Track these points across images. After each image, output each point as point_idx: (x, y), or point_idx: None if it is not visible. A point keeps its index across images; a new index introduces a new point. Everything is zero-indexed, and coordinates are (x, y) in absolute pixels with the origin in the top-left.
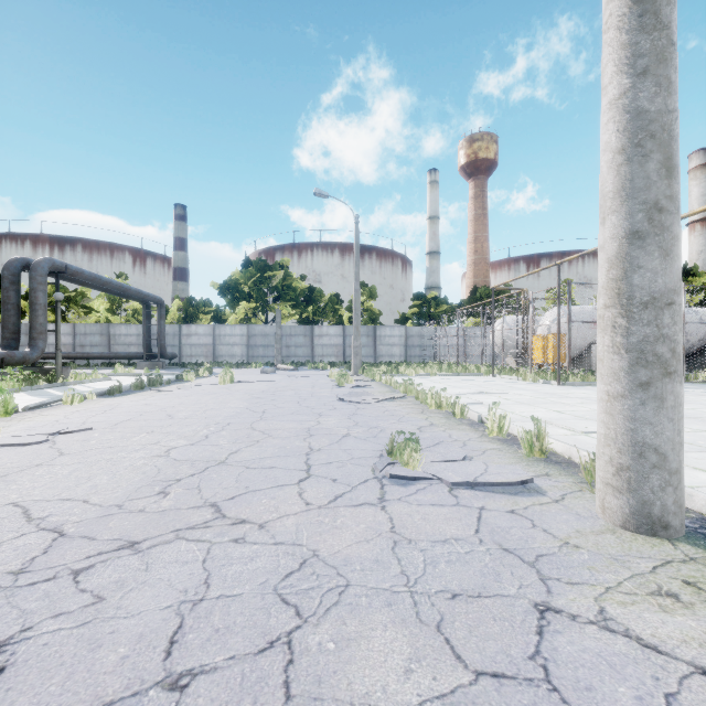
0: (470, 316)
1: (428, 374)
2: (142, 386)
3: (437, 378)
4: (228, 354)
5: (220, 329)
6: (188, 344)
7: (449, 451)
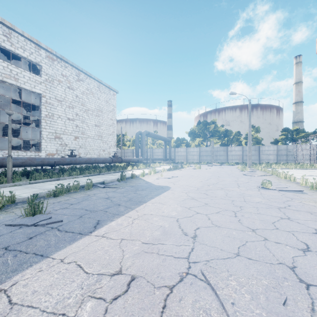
0: None
1: (288, 168)
2: (175, 168)
3: (292, 170)
4: (192, 159)
5: (188, 149)
6: (177, 155)
7: (282, 186)
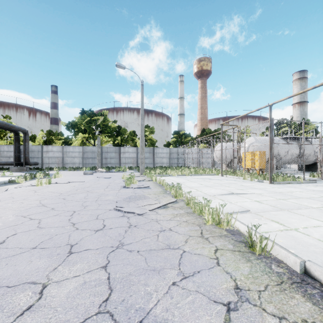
0: (201, 143)
1: (184, 174)
2: None
3: (190, 178)
4: (71, 162)
5: (66, 148)
6: (46, 157)
7: None
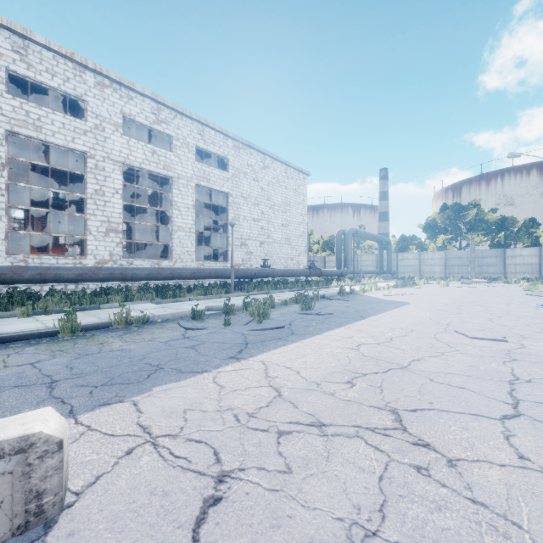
0: None
1: None
2: (403, 285)
3: None
4: (430, 271)
5: (423, 255)
6: (401, 265)
7: None
